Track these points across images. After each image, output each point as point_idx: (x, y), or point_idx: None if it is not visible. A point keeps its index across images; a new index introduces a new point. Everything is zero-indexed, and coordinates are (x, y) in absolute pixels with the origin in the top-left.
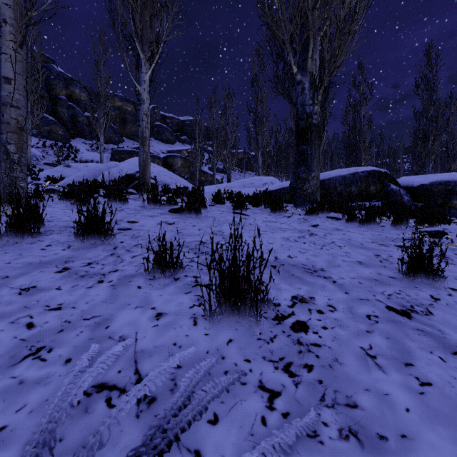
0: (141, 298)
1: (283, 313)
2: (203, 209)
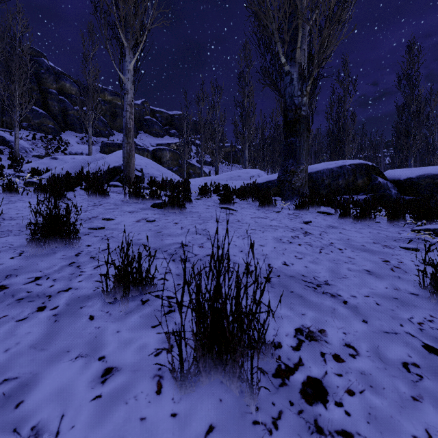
0: (88, 339)
1: (287, 361)
2: (188, 203)
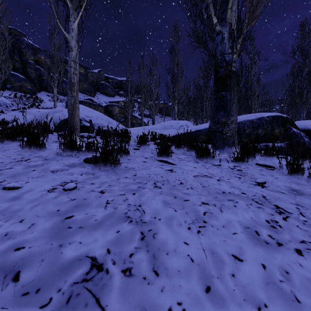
0: None
1: None
2: (125, 155)
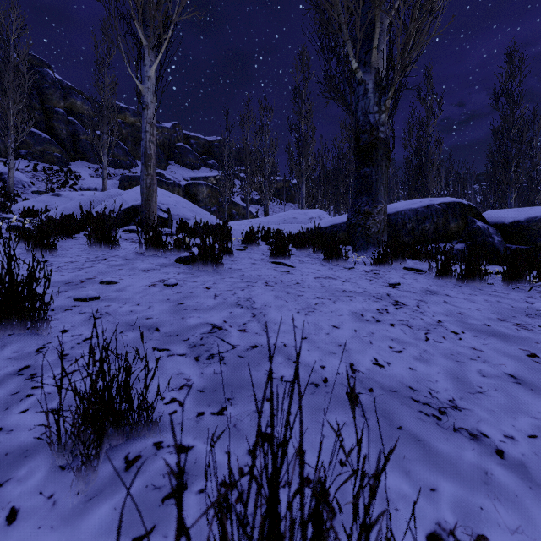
0: None
1: None
2: (227, 256)
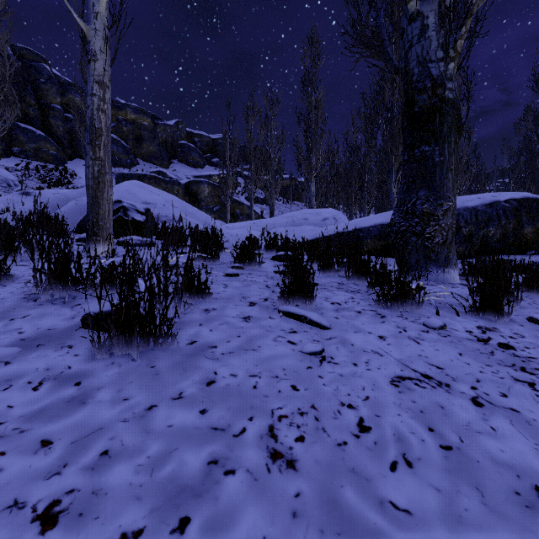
0: None
1: None
2: (199, 298)
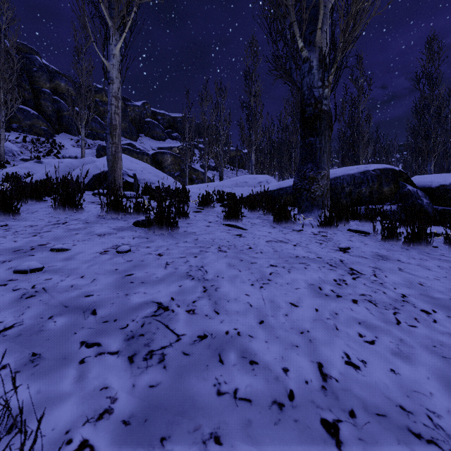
0: None
1: None
2: (183, 219)
